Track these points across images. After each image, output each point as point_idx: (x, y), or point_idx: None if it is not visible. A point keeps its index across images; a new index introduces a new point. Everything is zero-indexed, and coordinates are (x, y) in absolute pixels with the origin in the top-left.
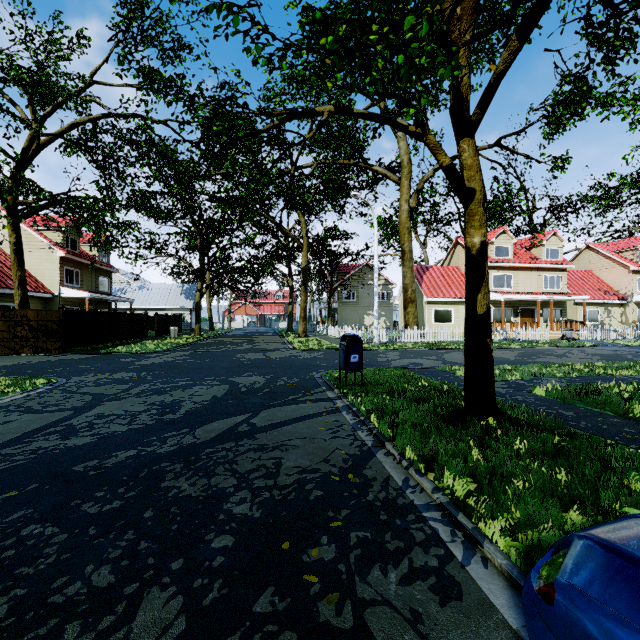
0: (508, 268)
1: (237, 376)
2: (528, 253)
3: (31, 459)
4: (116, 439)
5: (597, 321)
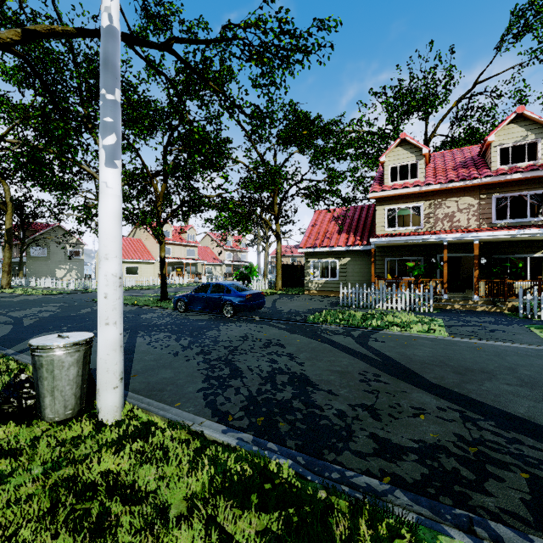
0: (170, 244)
1: (42, 304)
2: (180, 236)
3: (44, 317)
4: (58, 314)
5: (211, 273)
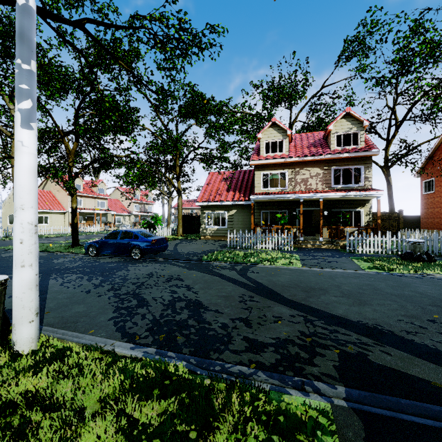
0: (81, 196)
1: None
2: (91, 189)
3: None
4: None
5: (120, 222)
